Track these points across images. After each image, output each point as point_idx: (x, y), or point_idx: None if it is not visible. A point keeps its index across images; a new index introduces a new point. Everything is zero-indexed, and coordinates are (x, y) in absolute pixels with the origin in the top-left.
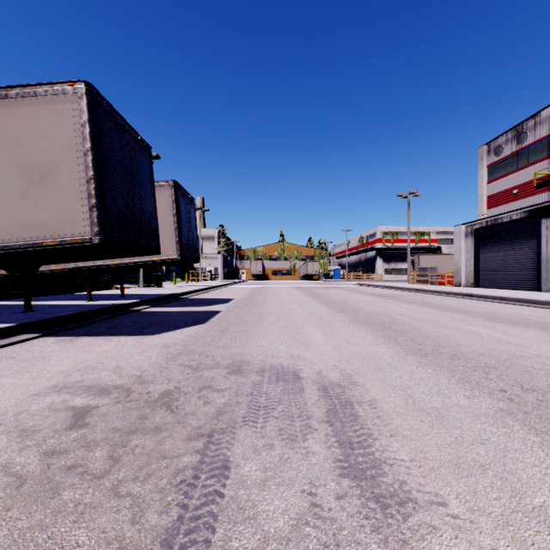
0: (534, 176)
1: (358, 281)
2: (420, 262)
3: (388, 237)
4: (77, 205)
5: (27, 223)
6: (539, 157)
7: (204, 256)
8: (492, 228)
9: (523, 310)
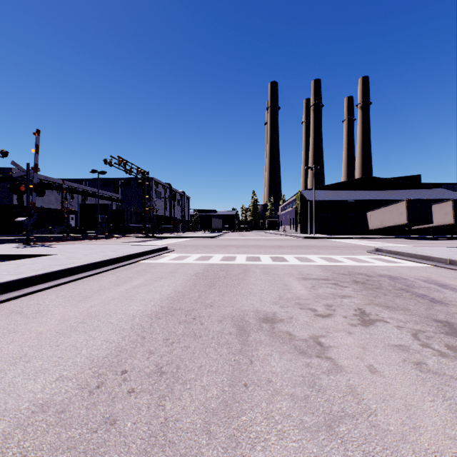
0: None
1: None
2: None
3: None
4: (405, 218)
5: (400, 221)
6: None
7: None
8: None
9: None
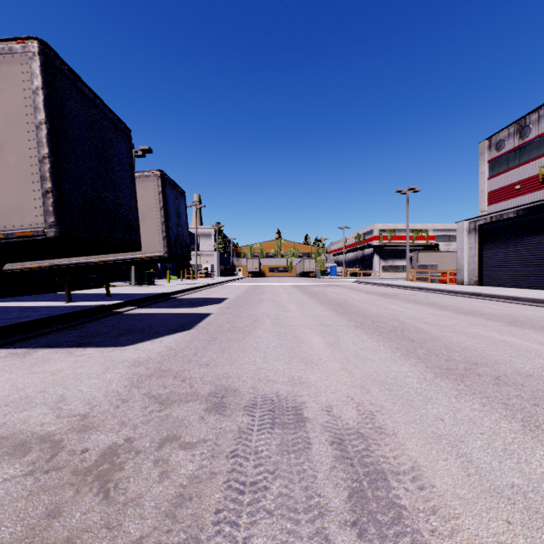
0: (539, 170)
1: (356, 278)
2: (419, 259)
3: (385, 234)
4: (28, 190)
5: None
6: (543, 151)
7: (200, 253)
8: (497, 224)
9: (543, 312)
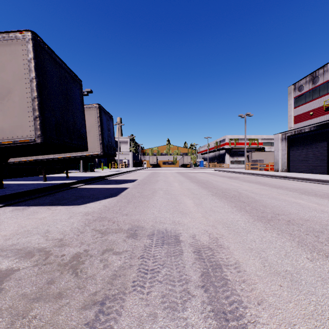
0: (323, 103)
1: (214, 168)
2: (252, 156)
3: (232, 141)
4: (25, 116)
5: None
6: (326, 92)
7: (121, 153)
8: (298, 135)
9: (322, 187)
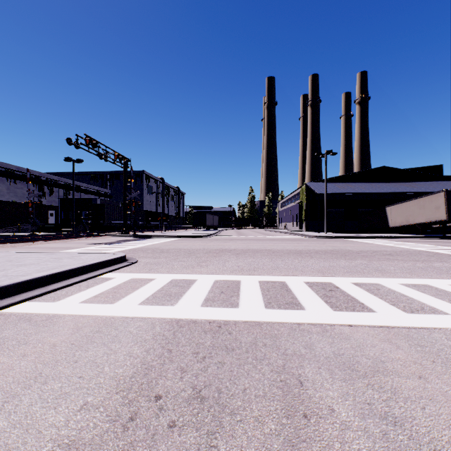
0: None
1: None
2: None
3: None
4: (443, 213)
5: (435, 217)
6: None
7: None
8: None
9: None
